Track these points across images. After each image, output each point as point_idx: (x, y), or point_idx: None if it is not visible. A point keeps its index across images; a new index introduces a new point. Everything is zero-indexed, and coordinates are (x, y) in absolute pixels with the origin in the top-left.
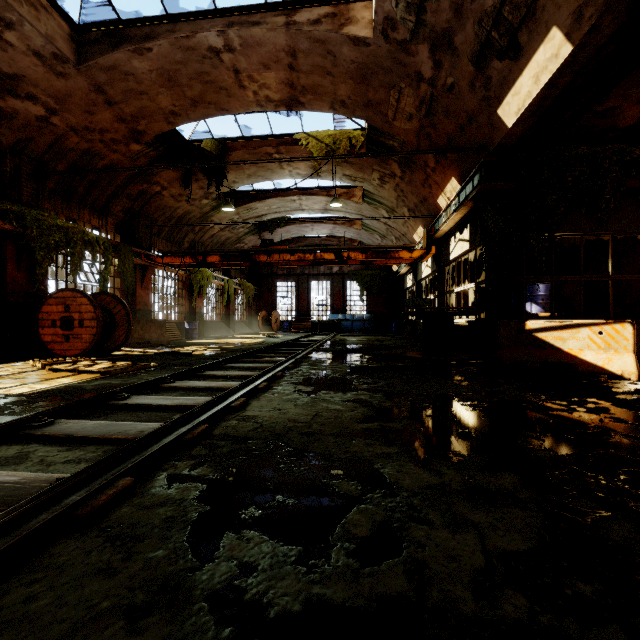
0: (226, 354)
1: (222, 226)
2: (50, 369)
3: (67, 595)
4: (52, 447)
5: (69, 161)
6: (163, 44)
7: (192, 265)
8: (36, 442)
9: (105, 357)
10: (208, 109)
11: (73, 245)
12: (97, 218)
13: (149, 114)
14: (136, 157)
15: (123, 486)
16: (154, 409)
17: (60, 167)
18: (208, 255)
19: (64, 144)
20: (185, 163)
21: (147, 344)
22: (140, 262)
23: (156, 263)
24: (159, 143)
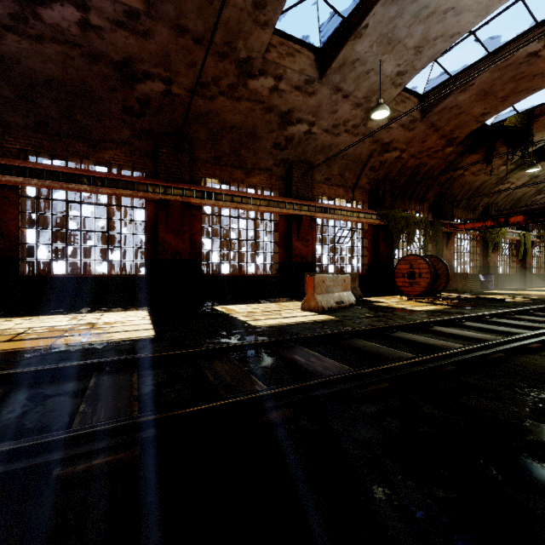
0: (540, 303)
1: (519, 184)
2: (415, 301)
3: (544, 363)
4: (474, 331)
5: (406, 175)
6: (483, 75)
7: (490, 226)
8: (463, 328)
9: (439, 297)
10: (517, 96)
11: (409, 227)
12: (418, 205)
13: (463, 124)
14: (447, 156)
15: (539, 346)
16: (514, 326)
17: (401, 181)
18: (510, 216)
19: (405, 166)
20: (487, 145)
21: (454, 291)
22: (446, 230)
23: (457, 229)
24: (467, 140)
